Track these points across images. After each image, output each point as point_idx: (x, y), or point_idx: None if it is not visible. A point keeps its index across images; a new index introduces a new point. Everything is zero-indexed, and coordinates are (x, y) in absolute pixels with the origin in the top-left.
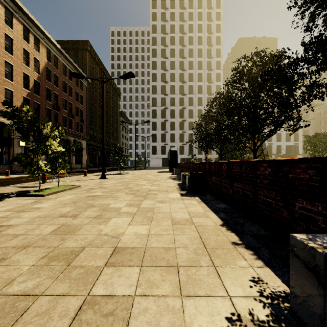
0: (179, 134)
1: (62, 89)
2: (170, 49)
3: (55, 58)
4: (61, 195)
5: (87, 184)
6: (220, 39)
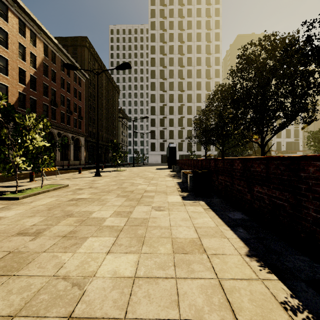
0: (177, 130)
1: (60, 85)
2: (169, 45)
3: (53, 53)
4: (40, 198)
5: (78, 182)
6: (219, 35)
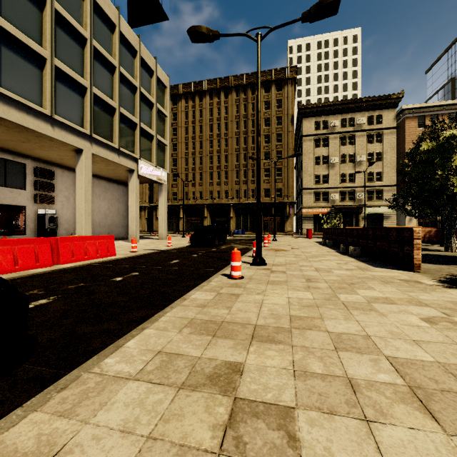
0: None
1: None
2: None
3: None
4: None
5: None
6: None
